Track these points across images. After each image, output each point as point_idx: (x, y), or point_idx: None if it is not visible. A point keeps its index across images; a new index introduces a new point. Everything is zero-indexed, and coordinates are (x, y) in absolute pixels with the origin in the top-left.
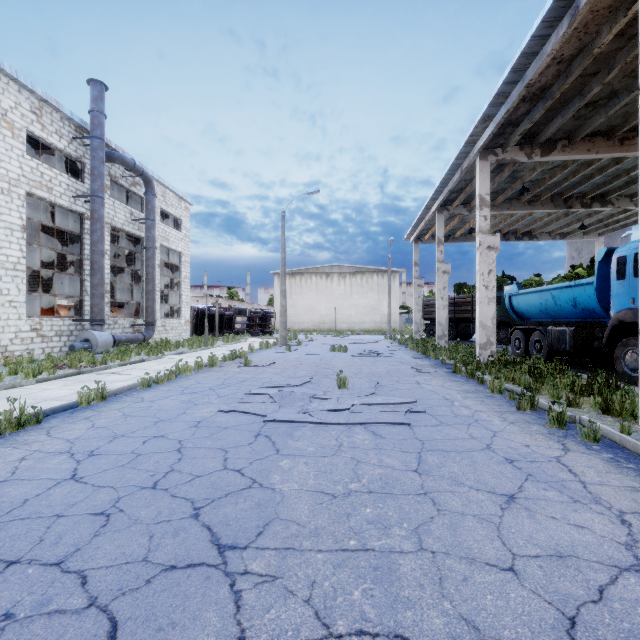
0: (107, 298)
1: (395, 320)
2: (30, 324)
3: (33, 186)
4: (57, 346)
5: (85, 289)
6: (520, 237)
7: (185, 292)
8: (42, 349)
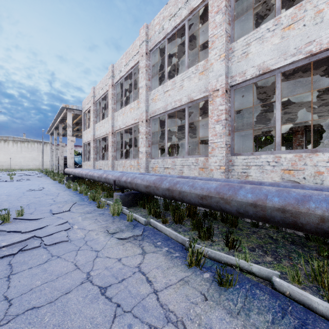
0: None
1: (47, 164)
2: None
3: None
4: None
5: None
6: None
7: None
8: None
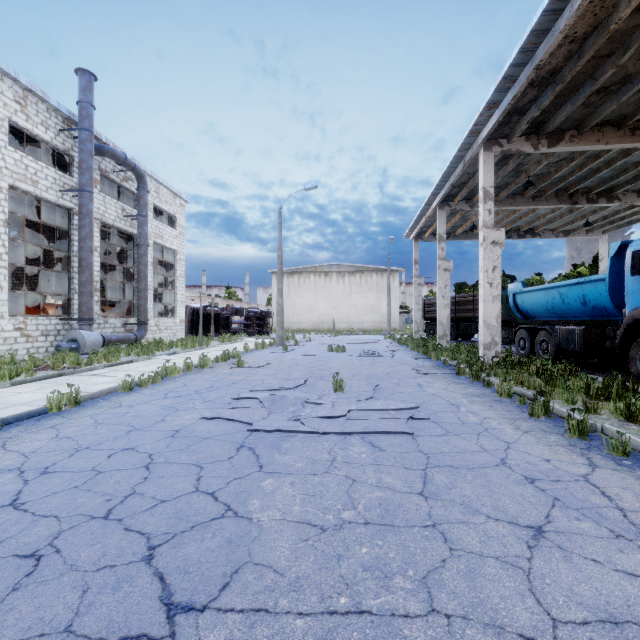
0: (97, 296)
1: (395, 320)
2: (13, 323)
3: (17, 179)
4: (43, 346)
5: (73, 287)
6: (522, 235)
7: (180, 291)
8: (27, 349)
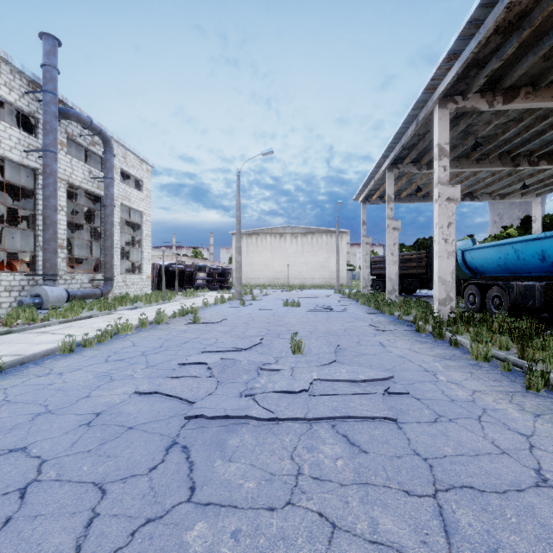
0: (63, 254)
1: (342, 276)
2: None
3: None
4: (6, 301)
5: (39, 244)
6: (462, 198)
7: (146, 249)
8: None
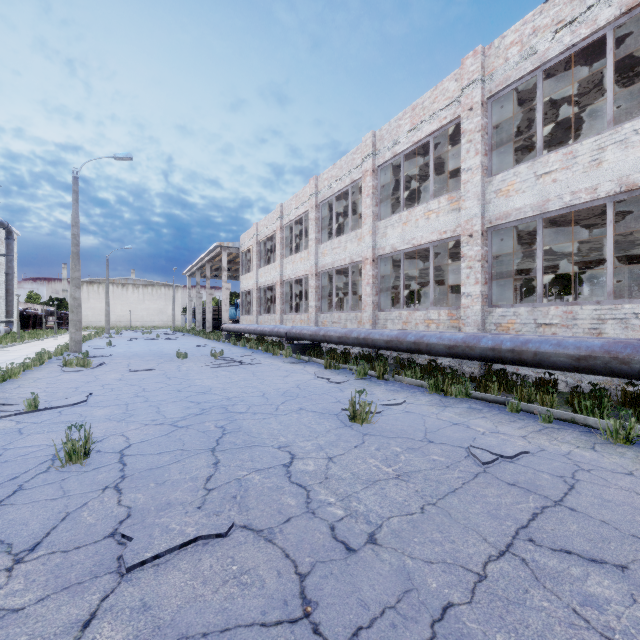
0: None
1: (178, 319)
2: None
3: None
4: None
5: None
6: None
7: (15, 299)
8: None
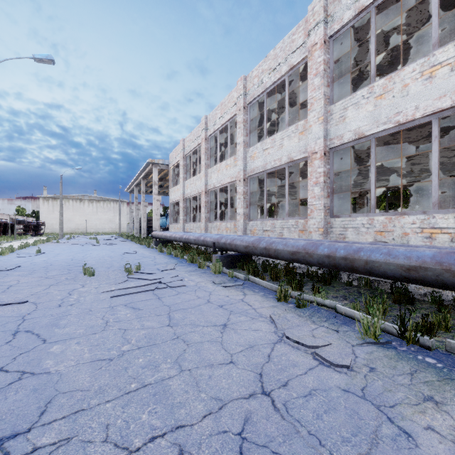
0: None
1: (124, 227)
2: None
3: None
4: None
5: None
6: None
7: None
8: None
